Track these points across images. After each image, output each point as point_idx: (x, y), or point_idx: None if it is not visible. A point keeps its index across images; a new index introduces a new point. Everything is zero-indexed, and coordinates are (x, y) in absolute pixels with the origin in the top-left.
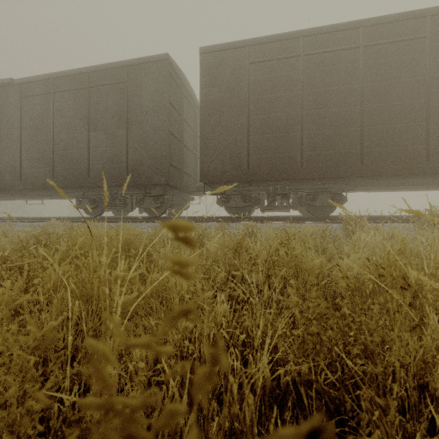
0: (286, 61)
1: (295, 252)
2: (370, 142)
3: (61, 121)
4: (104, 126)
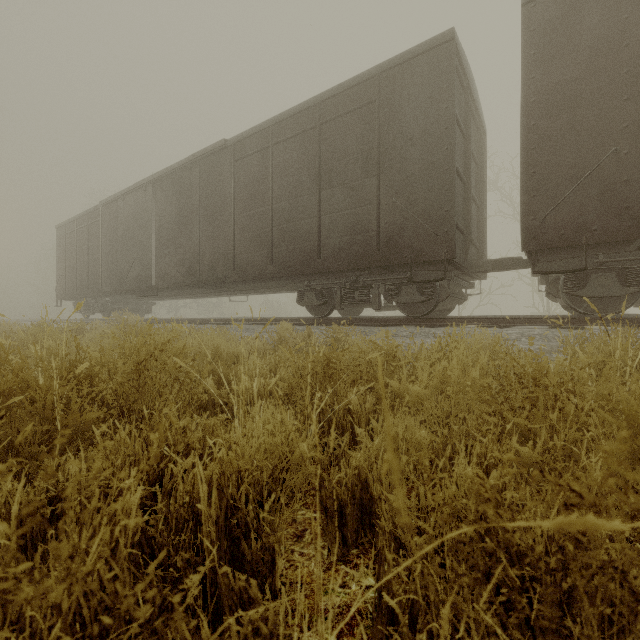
0: None
1: None
2: None
3: (282, 182)
4: (342, 179)
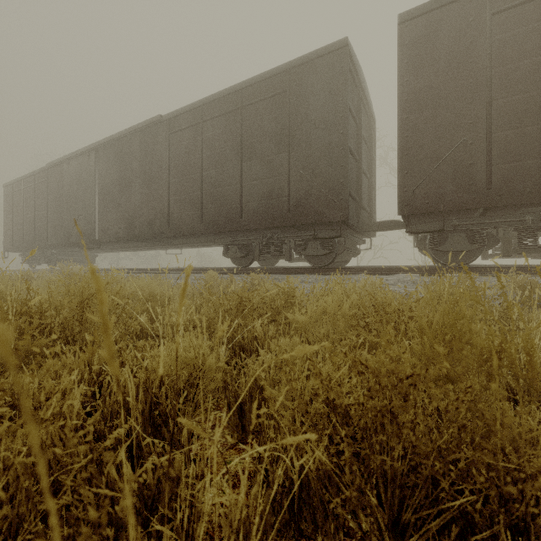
0: None
1: None
2: None
3: (210, 154)
4: (260, 153)
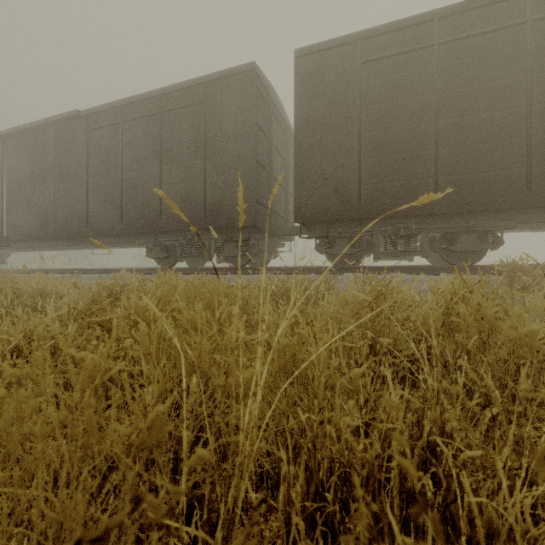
0: (413, 55)
1: (491, 310)
2: (544, 158)
3: (130, 155)
4: (178, 158)
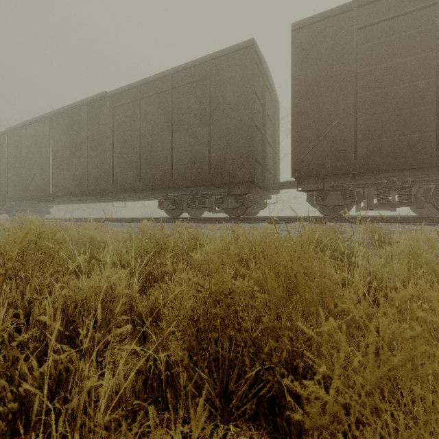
0: (413, 15)
1: None
2: None
3: (146, 125)
4: (186, 126)
